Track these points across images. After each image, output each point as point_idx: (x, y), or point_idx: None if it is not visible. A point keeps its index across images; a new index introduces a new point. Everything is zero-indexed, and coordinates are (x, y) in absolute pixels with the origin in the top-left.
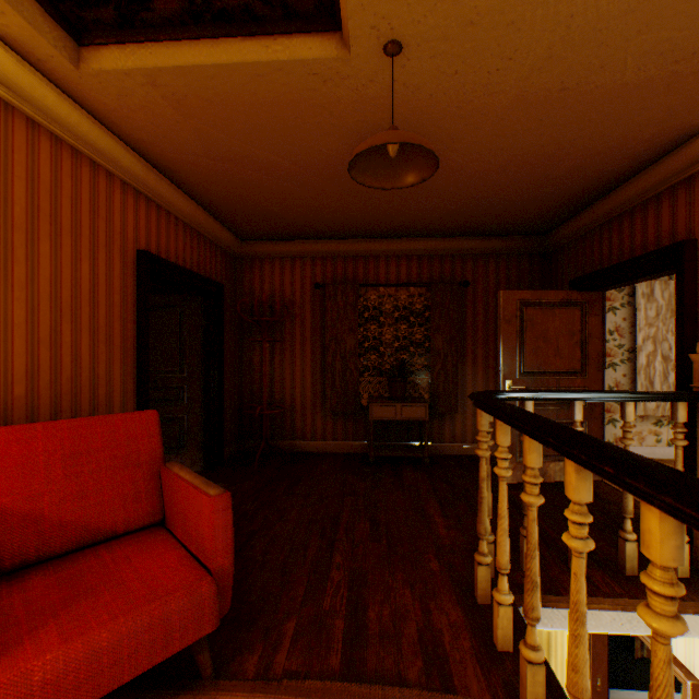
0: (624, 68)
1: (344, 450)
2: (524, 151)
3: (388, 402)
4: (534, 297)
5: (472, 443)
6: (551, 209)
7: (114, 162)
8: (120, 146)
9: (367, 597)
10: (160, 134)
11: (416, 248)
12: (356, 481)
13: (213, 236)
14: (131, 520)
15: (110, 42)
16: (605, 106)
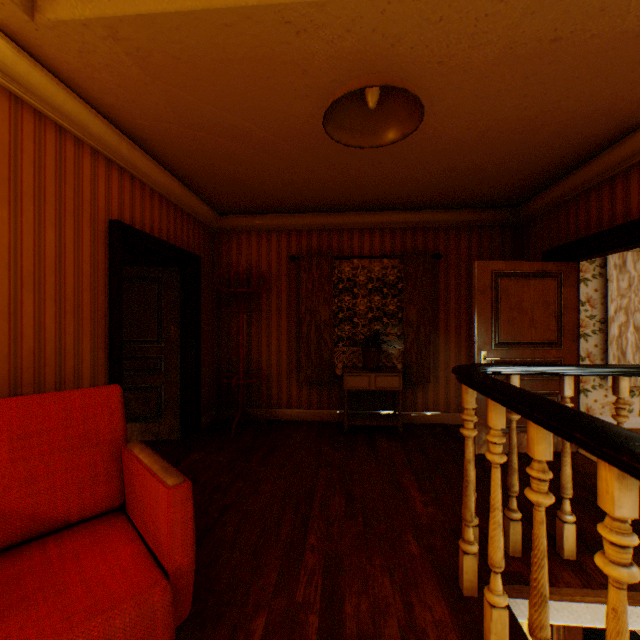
0: (626, 11)
1: (319, 418)
2: (506, 114)
3: (362, 372)
4: (509, 268)
5: (444, 412)
6: (526, 179)
7: (82, 127)
8: (88, 112)
9: (343, 587)
10: (128, 98)
11: (389, 221)
12: (331, 451)
13: (190, 209)
14: (87, 506)
15: None
16: (598, 60)
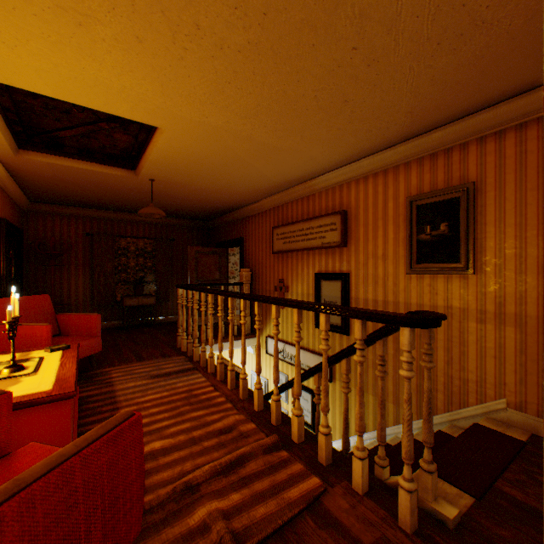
0: (217, 195)
1: (106, 326)
2: (195, 201)
3: (135, 297)
4: (202, 250)
5: (177, 315)
6: (208, 215)
7: None
8: (4, 171)
9: (141, 353)
10: (32, 171)
11: (149, 220)
12: (121, 334)
13: (20, 201)
14: None
15: (37, 151)
16: (216, 199)
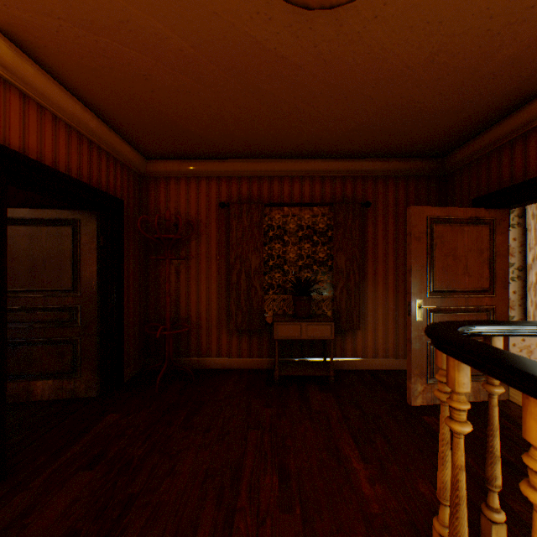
0: None
1: (249, 366)
2: (466, 26)
3: (293, 321)
4: (444, 214)
5: (372, 358)
6: (460, 123)
7: None
8: None
9: None
10: None
11: (319, 169)
12: (261, 406)
13: (110, 148)
14: None
15: None
16: None
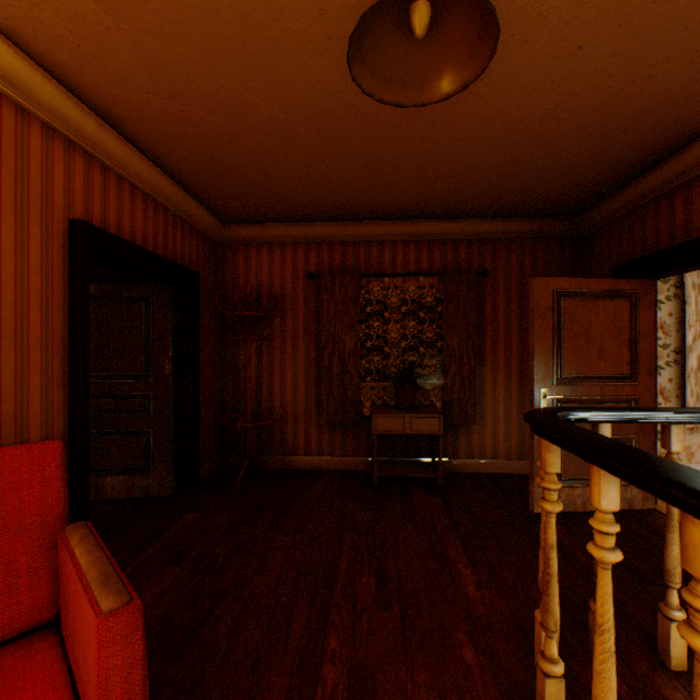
0: None
1: (343, 467)
2: (583, 84)
3: (395, 412)
4: (574, 286)
5: (492, 460)
6: (594, 178)
7: (26, 92)
8: (34, 71)
9: None
10: (86, 52)
11: (427, 232)
12: (357, 510)
13: (185, 214)
14: None
15: None
16: None
